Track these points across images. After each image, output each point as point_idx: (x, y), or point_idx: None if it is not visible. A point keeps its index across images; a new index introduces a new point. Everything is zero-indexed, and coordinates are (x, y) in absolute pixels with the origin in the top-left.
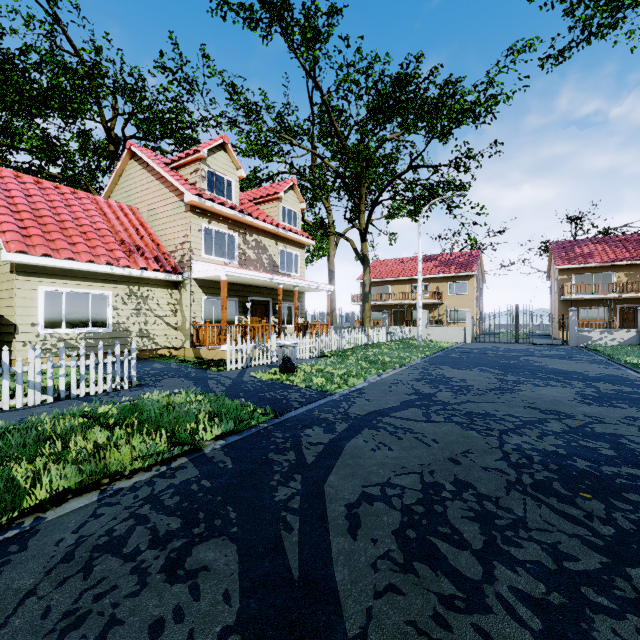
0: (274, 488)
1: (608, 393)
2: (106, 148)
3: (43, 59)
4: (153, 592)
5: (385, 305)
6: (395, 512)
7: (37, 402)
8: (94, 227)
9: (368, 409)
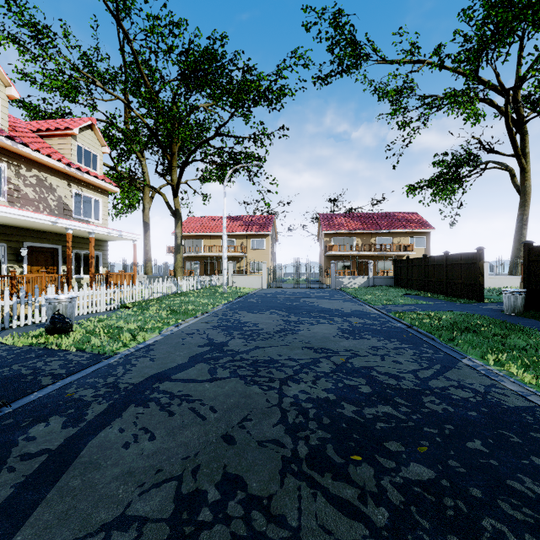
0: None
1: (358, 326)
2: None
3: None
4: None
5: (199, 257)
6: None
7: None
8: None
9: (147, 373)
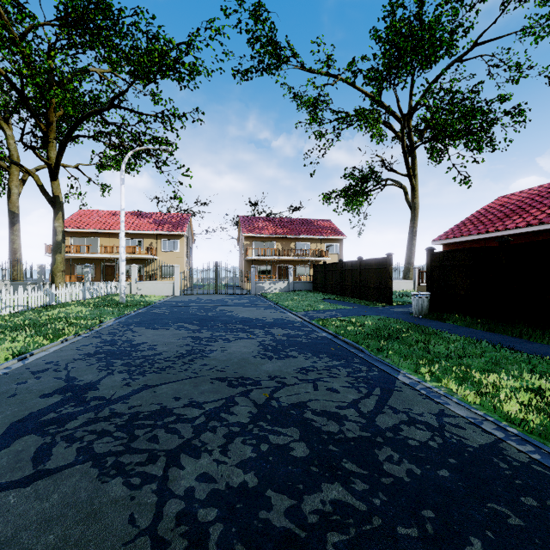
0: None
1: (282, 340)
2: None
3: None
4: None
5: (93, 258)
6: None
7: None
8: None
9: None
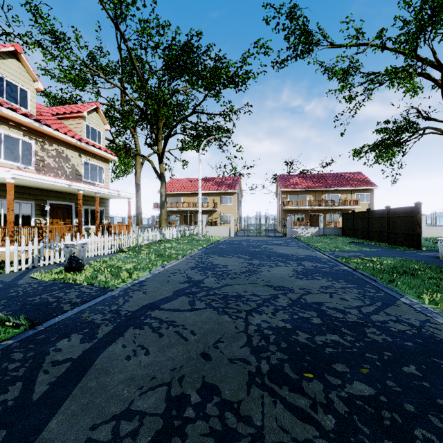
0: None
1: (310, 269)
2: None
3: None
4: None
5: (179, 211)
6: None
7: None
8: None
9: (141, 303)
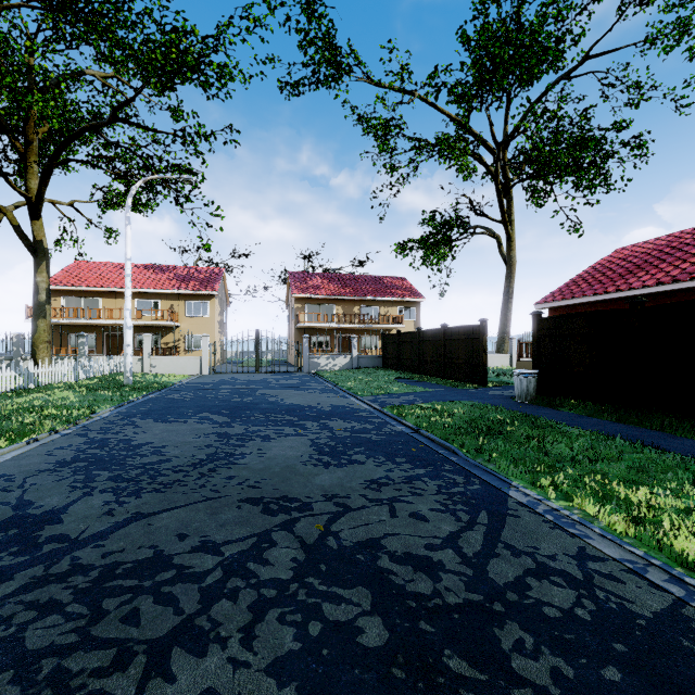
0: None
1: (343, 436)
2: None
3: None
4: None
5: (94, 326)
6: None
7: None
8: None
9: None
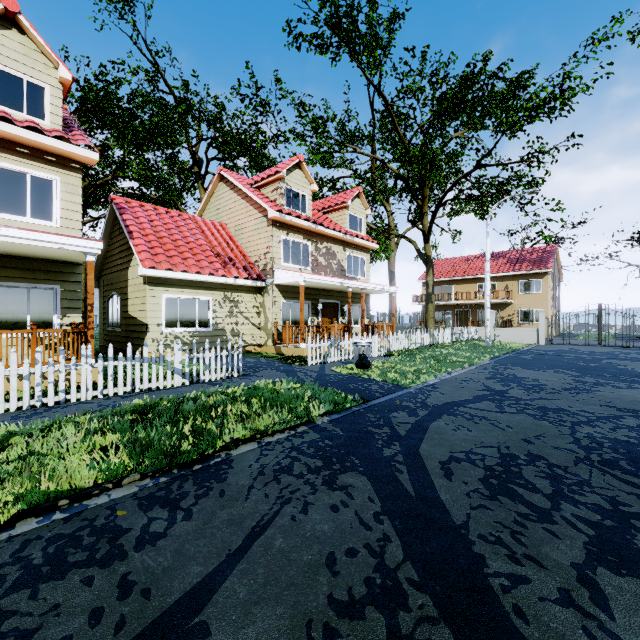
0: (380, 448)
1: None
2: (189, 168)
3: (145, 100)
4: (323, 493)
5: (448, 305)
6: (479, 469)
7: (179, 384)
8: (197, 243)
9: (443, 400)
